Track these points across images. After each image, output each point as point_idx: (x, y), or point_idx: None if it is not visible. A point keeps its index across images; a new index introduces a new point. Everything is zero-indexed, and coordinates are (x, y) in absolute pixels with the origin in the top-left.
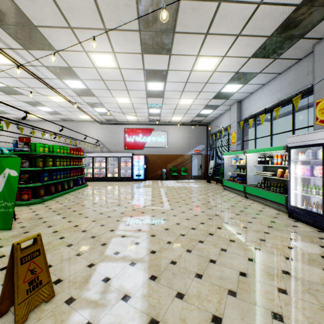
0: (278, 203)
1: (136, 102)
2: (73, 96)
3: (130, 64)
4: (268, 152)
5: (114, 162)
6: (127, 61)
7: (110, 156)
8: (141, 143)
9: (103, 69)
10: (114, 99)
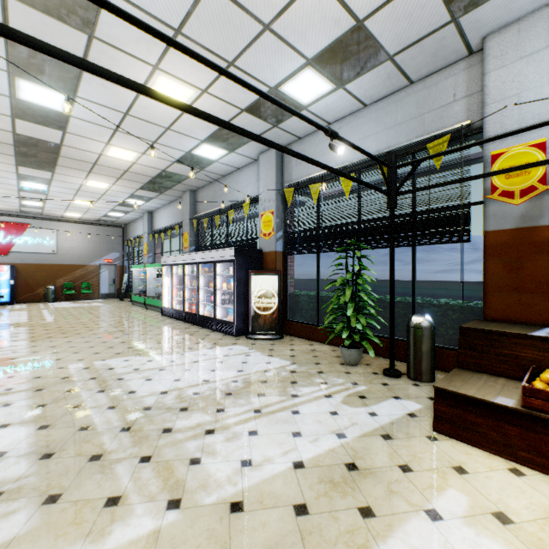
0: (160, 307)
1: None
2: None
3: None
4: None
5: None
6: None
7: None
8: (4, 244)
9: None
10: None
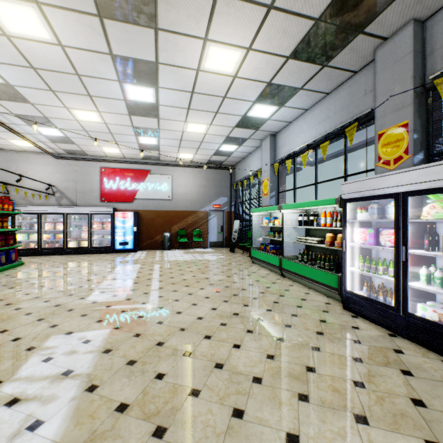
0: (328, 286)
1: (112, 121)
2: None
3: (82, 37)
4: (312, 208)
5: (82, 222)
6: (73, 29)
7: (73, 213)
8: (130, 191)
9: (25, 41)
10: (69, 112)
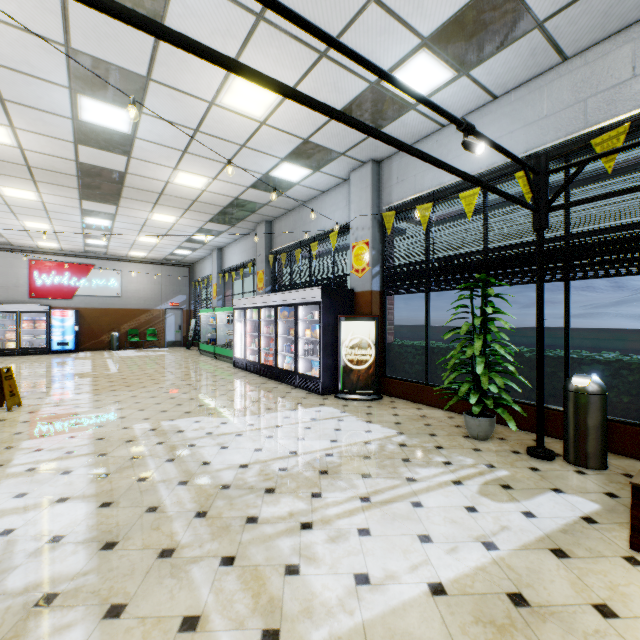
0: (231, 357)
1: (63, 229)
2: None
3: (62, 202)
4: None
5: (5, 321)
6: (58, 200)
7: None
8: (68, 287)
9: (15, 198)
10: (19, 222)
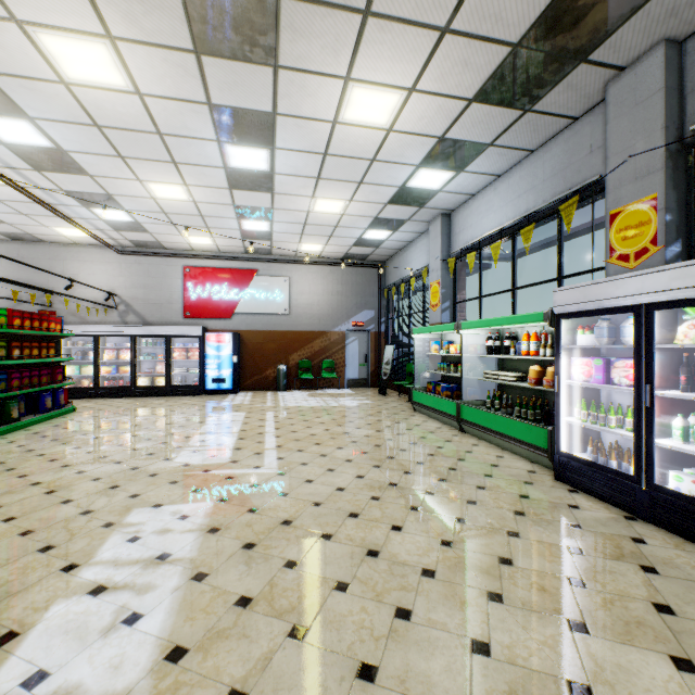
0: (533, 445)
1: (205, 198)
2: (21, 169)
3: (169, 82)
4: (507, 327)
5: (157, 348)
6: (158, 71)
7: (145, 334)
8: (227, 302)
9: (90, 89)
10: (143, 187)
